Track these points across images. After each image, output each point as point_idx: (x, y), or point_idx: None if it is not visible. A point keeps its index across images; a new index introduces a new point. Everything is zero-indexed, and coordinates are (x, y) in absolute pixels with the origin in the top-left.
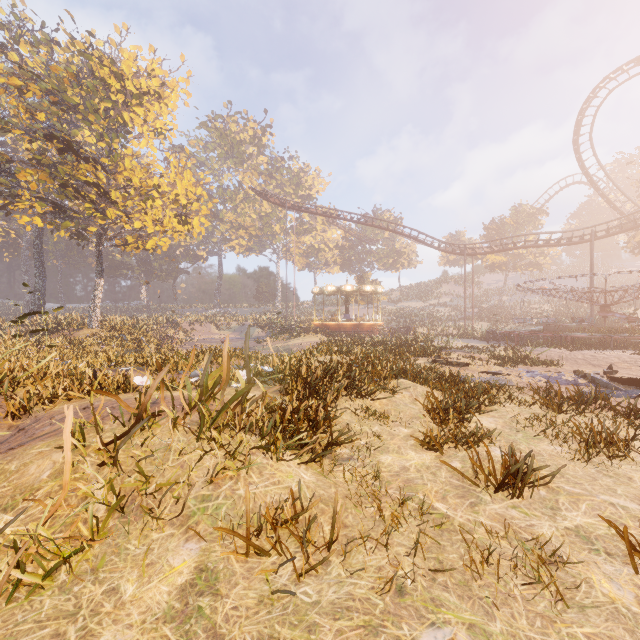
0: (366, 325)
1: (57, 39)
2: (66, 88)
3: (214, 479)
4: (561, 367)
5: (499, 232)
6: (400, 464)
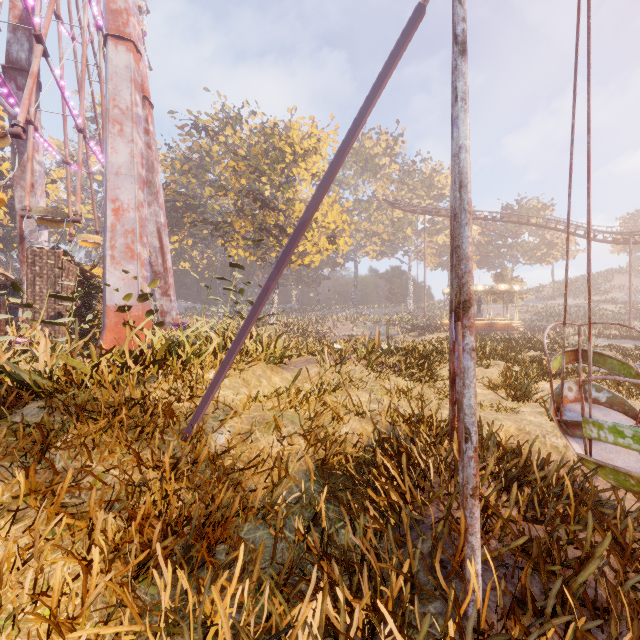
0: (499, 324)
1: (246, 118)
2: (261, 162)
3: (376, 380)
4: None
5: None
6: None
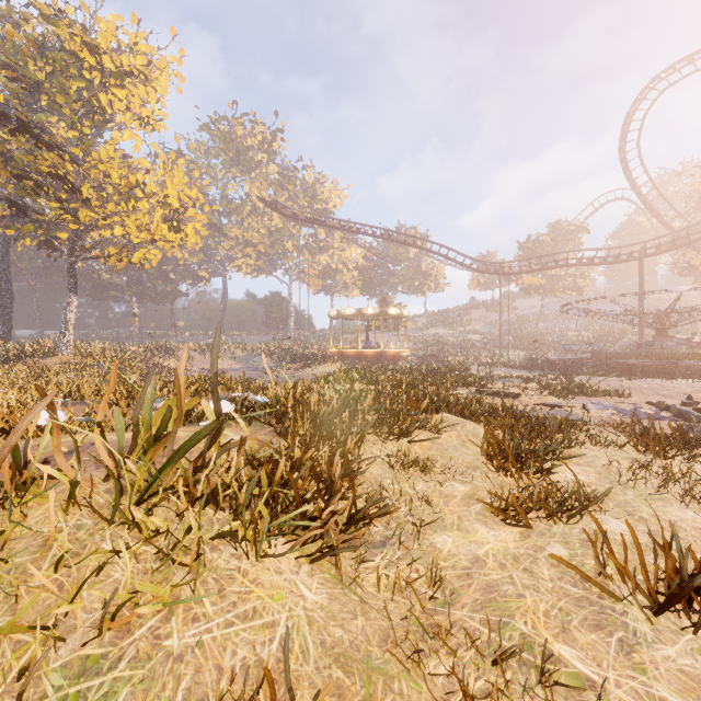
0: (390, 353)
1: None
2: (25, 59)
3: (113, 619)
4: (627, 398)
5: (536, 251)
6: (469, 552)
